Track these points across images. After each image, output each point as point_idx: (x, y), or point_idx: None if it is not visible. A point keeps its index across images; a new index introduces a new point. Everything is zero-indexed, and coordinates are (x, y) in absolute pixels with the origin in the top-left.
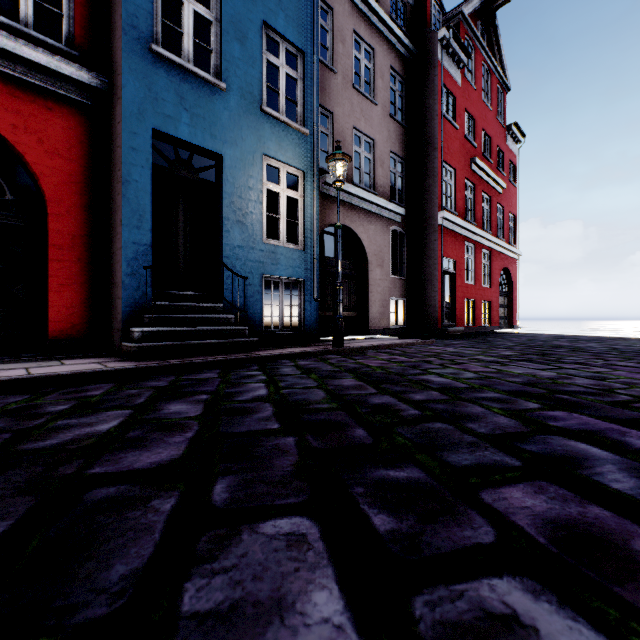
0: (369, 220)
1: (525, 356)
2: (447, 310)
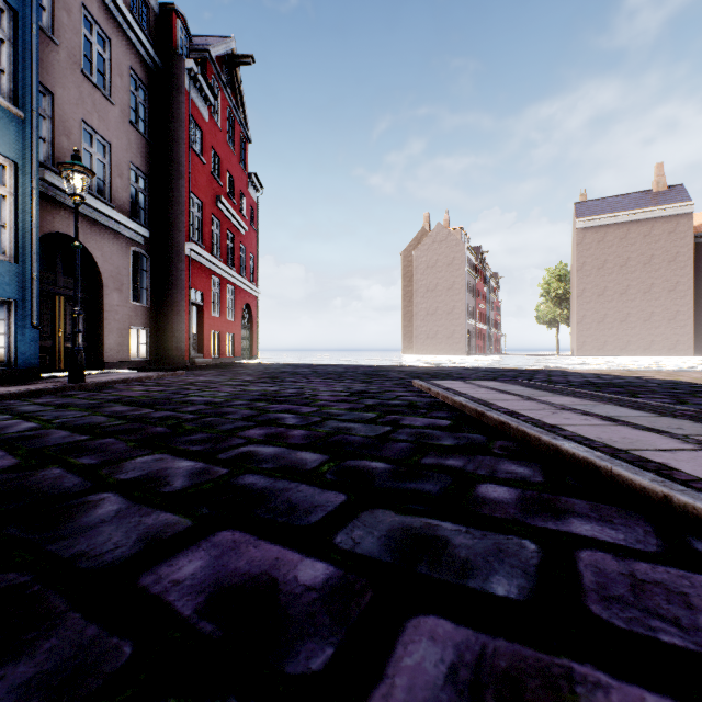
0: (105, 235)
1: (262, 380)
2: (195, 341)
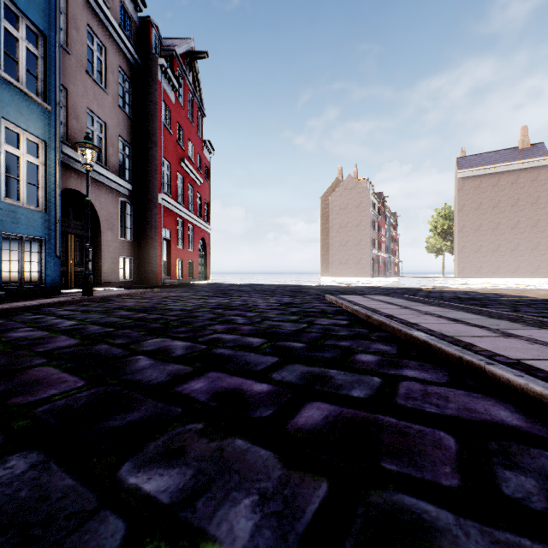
0: (102, 190)
1: (216, 295)
2: (165, 267)
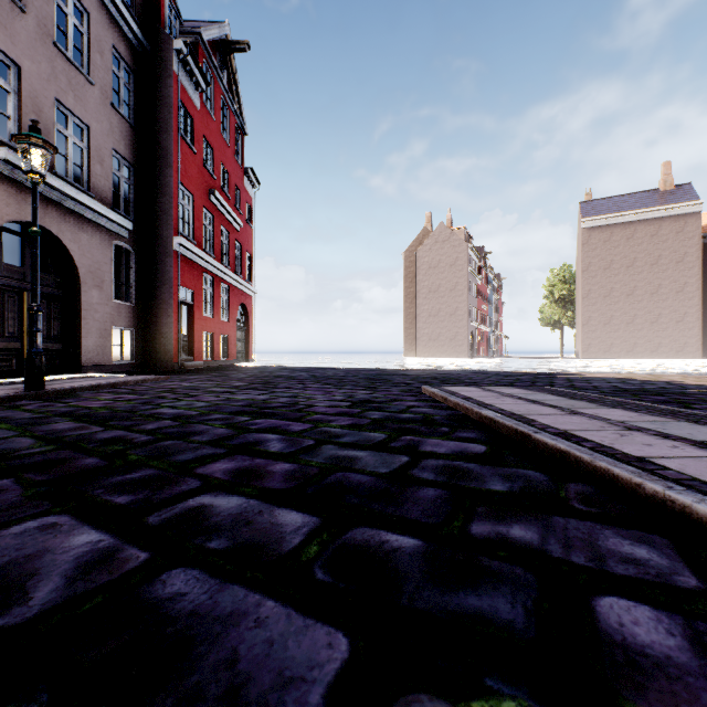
0: (82, 227)
1: (252, 385)
2: (185, 343)
